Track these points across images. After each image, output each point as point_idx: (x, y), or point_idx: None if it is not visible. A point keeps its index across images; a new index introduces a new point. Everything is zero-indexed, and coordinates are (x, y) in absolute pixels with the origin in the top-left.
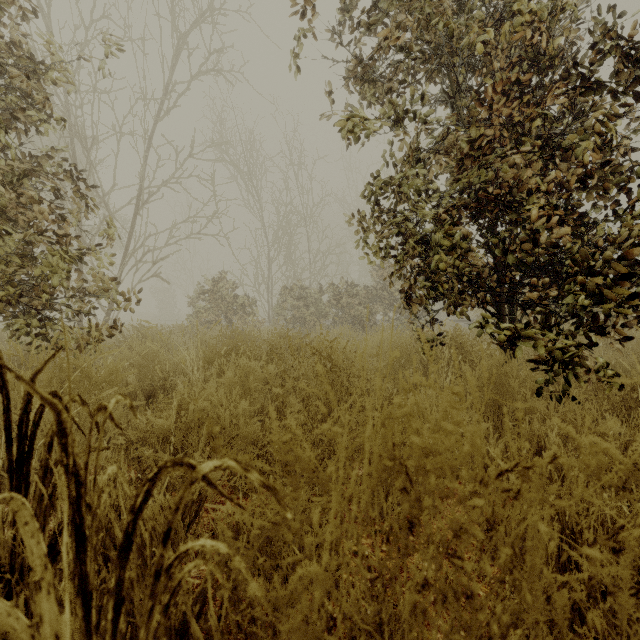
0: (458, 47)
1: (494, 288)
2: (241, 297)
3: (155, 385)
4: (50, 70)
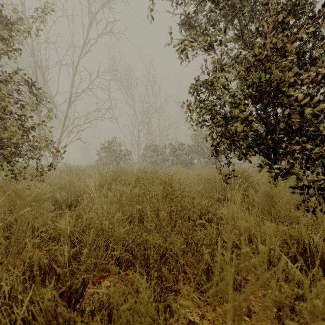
0: (247, 0)
1: (270, 143)
2: (124, 150)
3: (72, 199)
4: (14, 23)
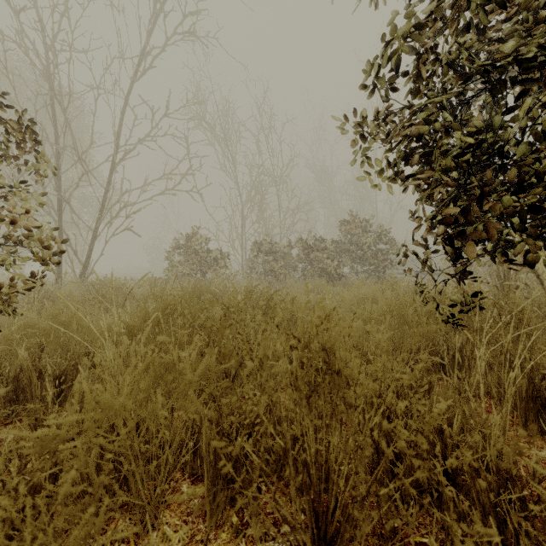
0: None
1: None
2: (215, 251)
3: (67, 363)
4: None
